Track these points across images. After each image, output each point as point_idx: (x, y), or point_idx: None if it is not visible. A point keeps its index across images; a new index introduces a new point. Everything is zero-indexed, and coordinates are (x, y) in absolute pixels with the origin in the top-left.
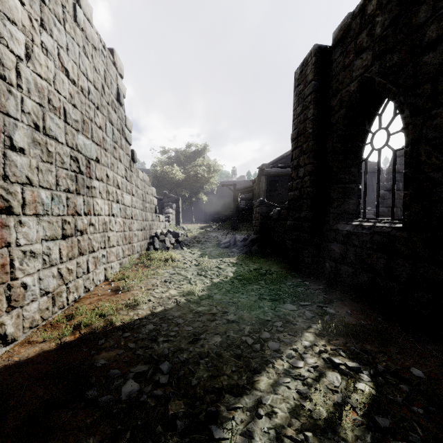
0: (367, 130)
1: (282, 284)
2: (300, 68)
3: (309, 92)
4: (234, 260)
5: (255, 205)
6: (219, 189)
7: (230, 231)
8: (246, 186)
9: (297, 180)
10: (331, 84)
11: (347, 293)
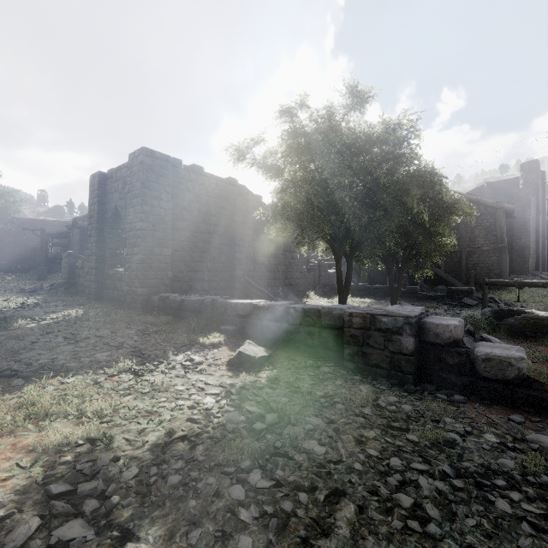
0: (121, 226)
1: (74, 302)
2: (93, 177)
3: (96, 196)
4: (41, 297)
5: (64, 256)
6: (16, 228)
7: (37, 282)
8: (61, 231)
9: (90, 244)
10: (107, 197)
11: (110, 302)
